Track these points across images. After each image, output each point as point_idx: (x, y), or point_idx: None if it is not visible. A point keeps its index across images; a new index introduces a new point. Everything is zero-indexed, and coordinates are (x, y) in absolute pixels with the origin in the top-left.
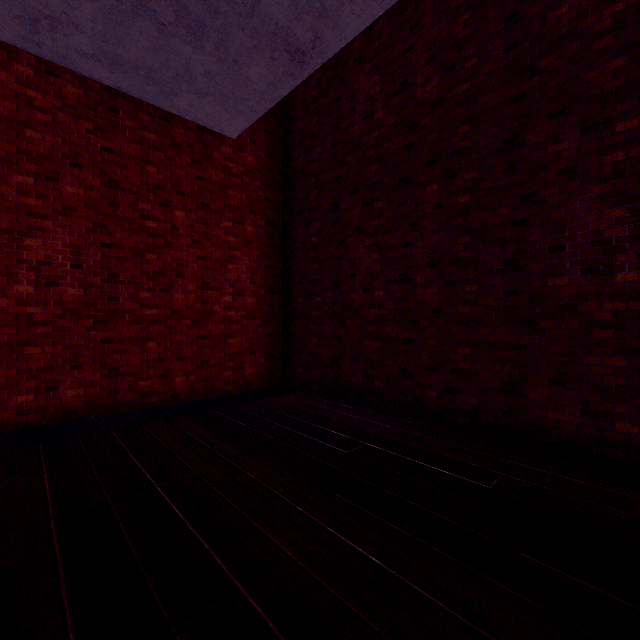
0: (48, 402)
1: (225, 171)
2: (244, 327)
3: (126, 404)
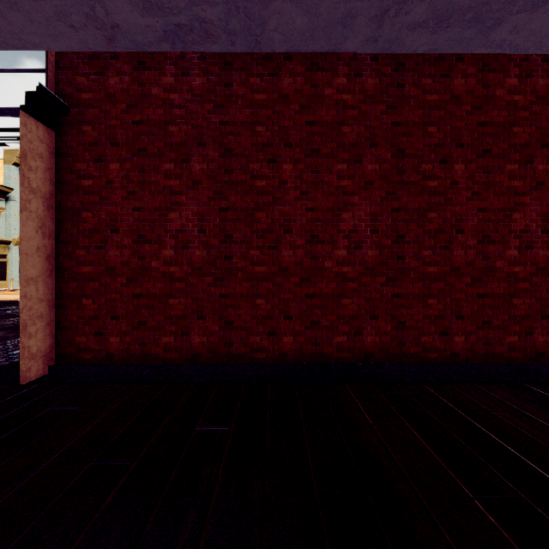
0: (355, 344)
1: (509, 107)
2: (533, 285)
3: (410, 355)
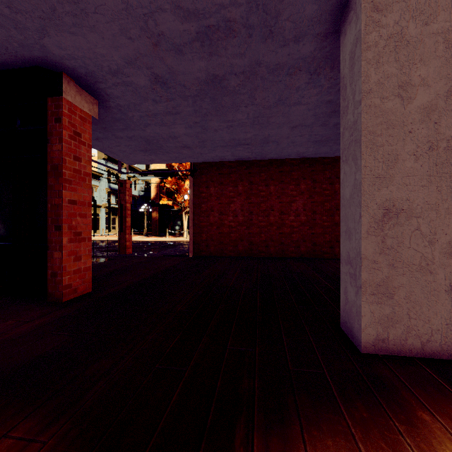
0: (297, 251)
1: None
2: None
3: (318, 255)
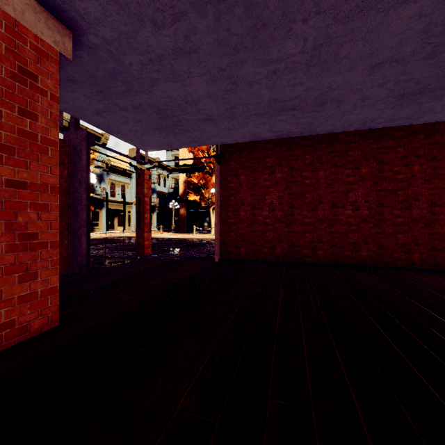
0: (356, 256)
1: None
2: None
3: (387, 263)
